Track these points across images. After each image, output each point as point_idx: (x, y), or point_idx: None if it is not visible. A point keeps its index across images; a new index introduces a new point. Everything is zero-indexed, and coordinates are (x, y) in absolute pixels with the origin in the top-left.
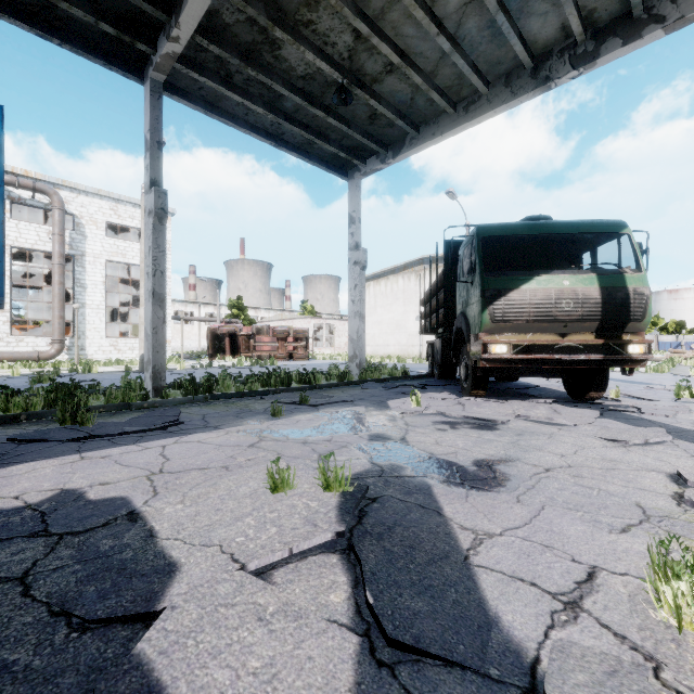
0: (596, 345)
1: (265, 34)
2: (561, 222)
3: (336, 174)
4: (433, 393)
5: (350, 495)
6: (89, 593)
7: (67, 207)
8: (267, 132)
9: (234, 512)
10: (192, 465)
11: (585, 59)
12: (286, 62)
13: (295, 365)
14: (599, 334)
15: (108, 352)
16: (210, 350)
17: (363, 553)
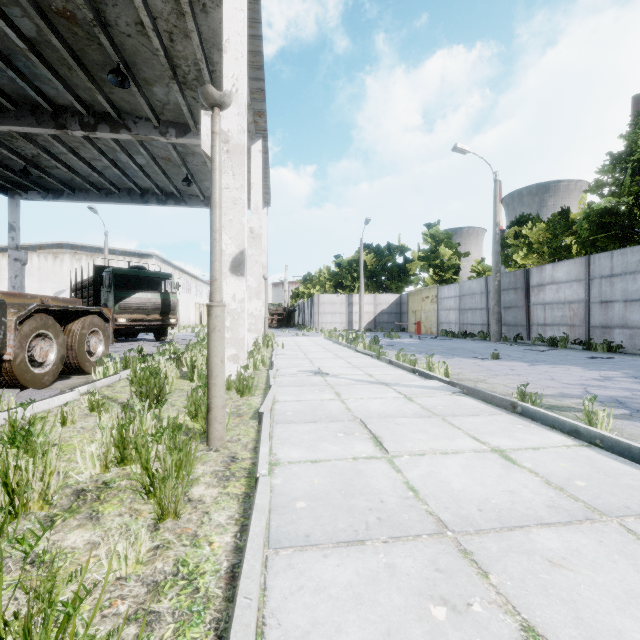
0: (160, 319)
1: None
2: (149, 272)
3: None
4: None
5: None
6: None
7: None
8: None
9: None
10: None
11: (162, 202)
12: None
13: None
14: (161, 315)
15: None
16: None
17: None
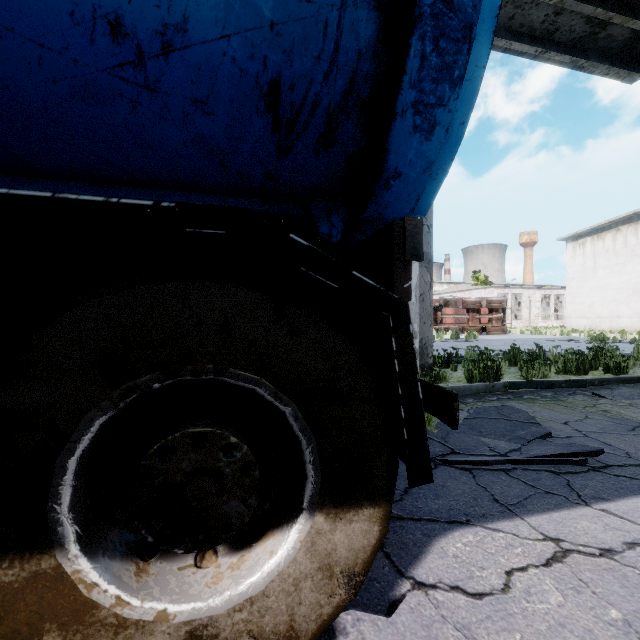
0: None
1: None
2: None
3: (622, 71)
4: None
5: None
6: None
7: None
8: (532, 37)
9: None
10: None
11: None
12: None
13: (504, 340)
14: None
15: None
16: None
17: None
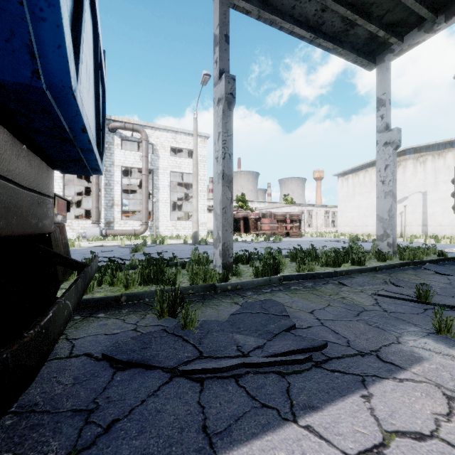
0: None
1: None
2: None
3: (364, 61)
4: None
5: None
6: None
7: (149, 139)
8: (307, 25)
9: None
10: None
11: None
12: None
13: (298, 241)
14: None
15: (171, 230)
16: None
17: None
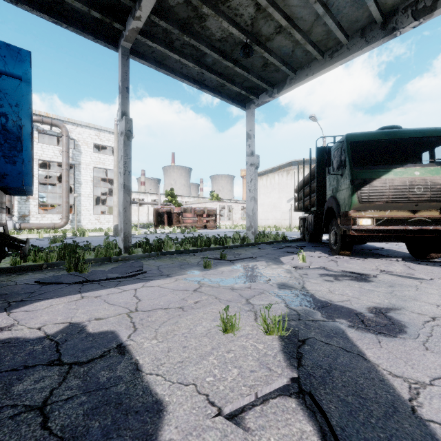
0: None
1: (195, 11)
2: (410, 130)
3: (238, 106)
4: (309, 252)
5: (288, 339)
6: (94, 430)
7: (70, 135)
8: (194, 80)
9: (198, 350)
10: (157, 305)
11: (424, 12)
12: (209, 30)
13: (209, 232)
14: None
15: (94, 224)
16: (155, 222)
17: (324, 403)
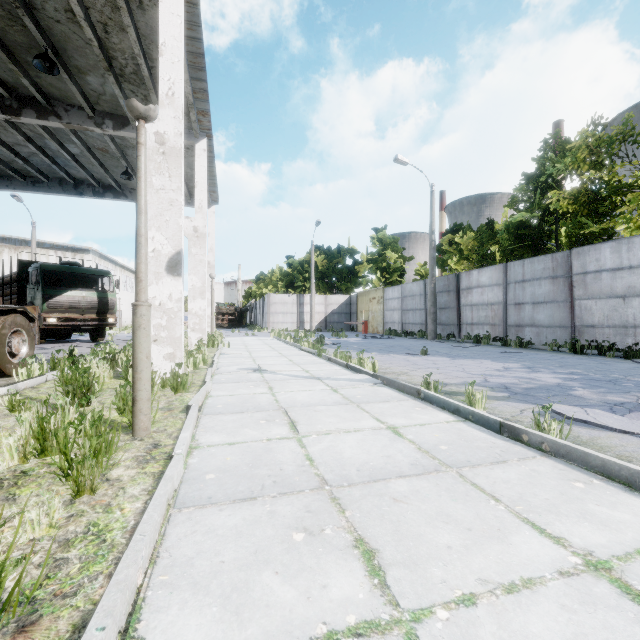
0: (96, 319)
1: None
2: (83, 268)
3: None
4: None
5: None
6: None
7: None
8: None
9: None
10: None
11: (99, 194)
12: None
13: None
14: (98, 314)
15: None
16: None
17: None
